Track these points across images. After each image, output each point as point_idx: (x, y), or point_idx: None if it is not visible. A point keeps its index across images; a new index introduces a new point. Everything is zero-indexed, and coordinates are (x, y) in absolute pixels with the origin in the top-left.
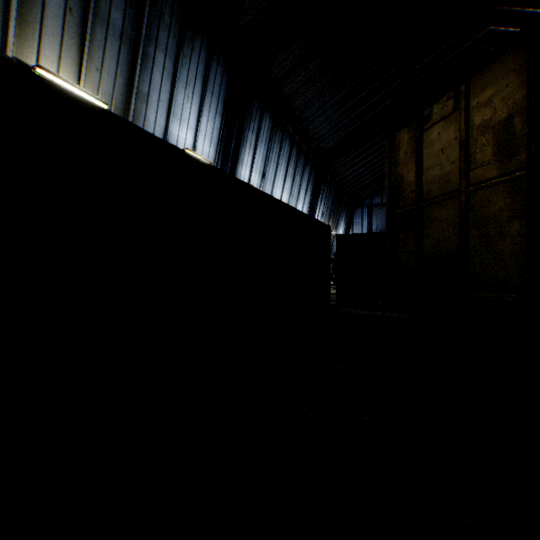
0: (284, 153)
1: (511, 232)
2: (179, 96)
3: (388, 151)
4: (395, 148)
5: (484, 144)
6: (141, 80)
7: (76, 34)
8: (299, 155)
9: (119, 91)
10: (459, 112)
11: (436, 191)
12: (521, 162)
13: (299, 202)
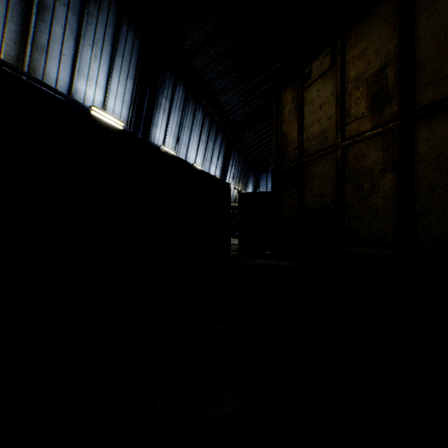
0: (198, 121)
1: (384, 186)
2: (85, 54)
3: (275, 111)
4: (281, 108)
5: (359, 98)
6: (38, 30)
7: None
8: (211, 124)
9: (10, 38)
10: (336, 67)
11: (316, 147)
12: (393, 113)
13: (213, 165)
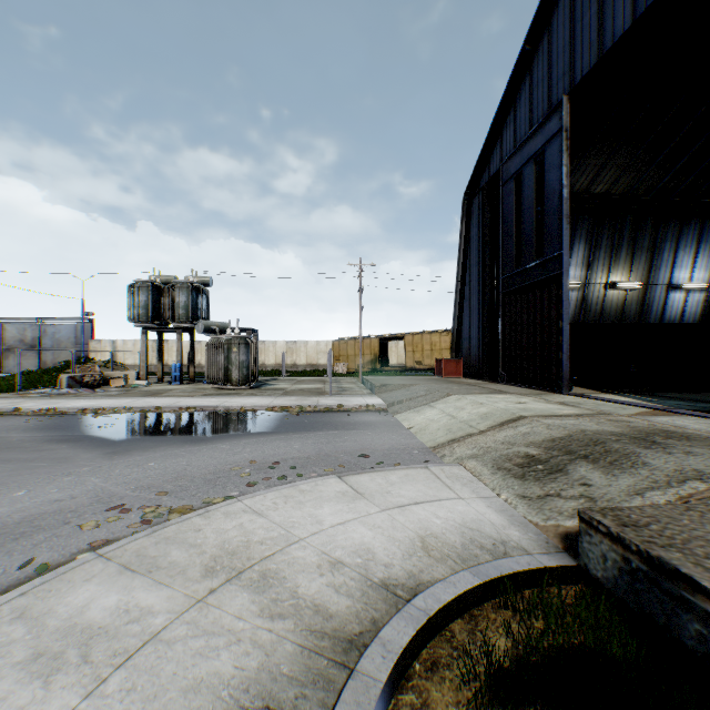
0: None
1: None
2: (678, 256)
3: None
4: None
5: None
6: (655, 261)
7: (628, 261)
8: None
9: (644, 272)
10: None
11: None
12: None
13: None
